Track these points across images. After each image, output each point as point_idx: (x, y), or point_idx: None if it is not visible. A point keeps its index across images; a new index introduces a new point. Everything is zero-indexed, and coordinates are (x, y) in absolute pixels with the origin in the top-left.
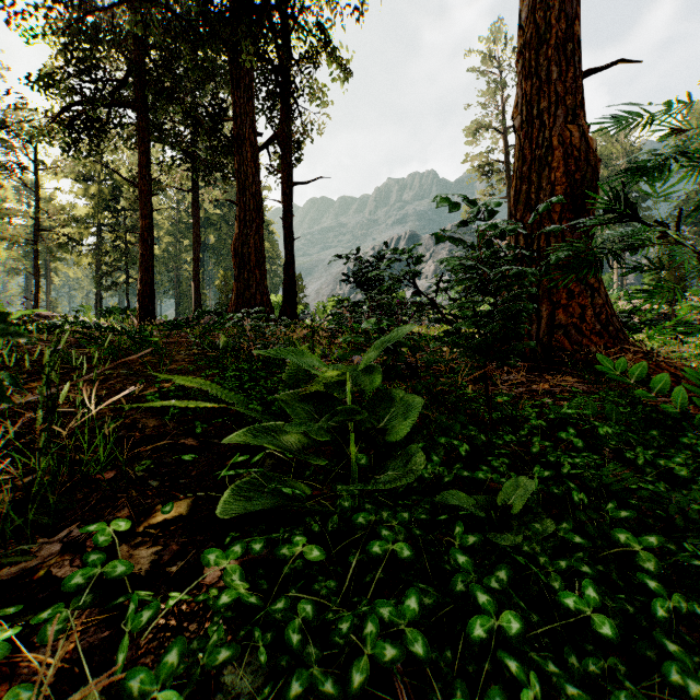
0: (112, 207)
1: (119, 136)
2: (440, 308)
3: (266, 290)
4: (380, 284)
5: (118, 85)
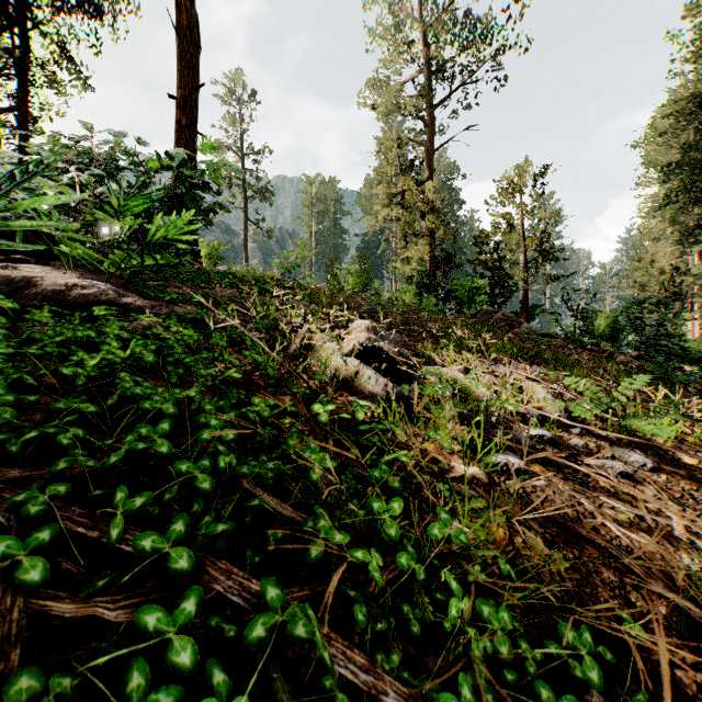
0: None
1: None
2: None
3: None
4: None
5: None
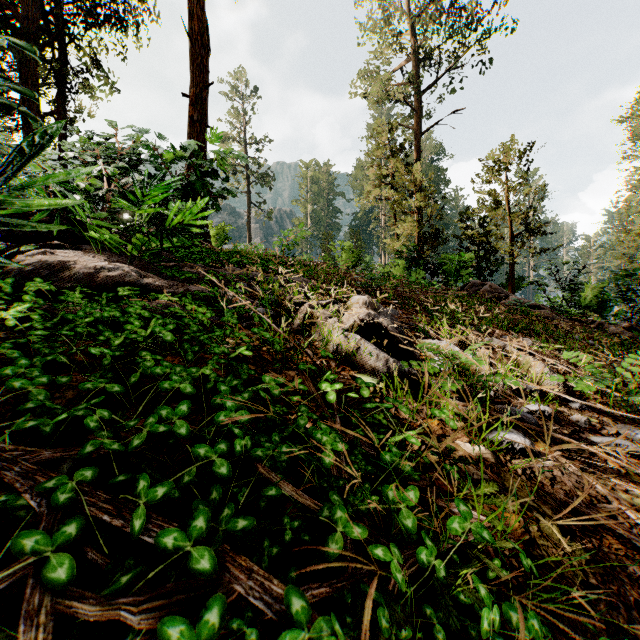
0: None
1: None
2: None
3: None
4: None
5: None
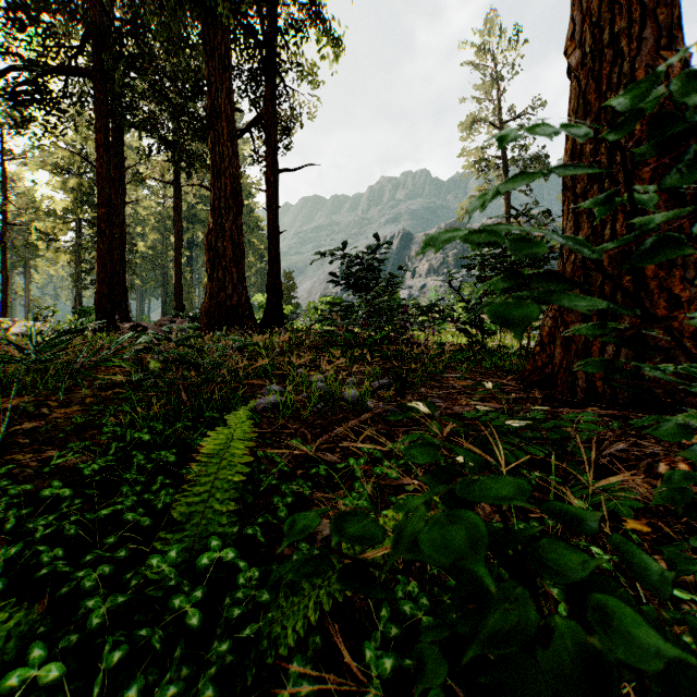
0: (91, 201)
1: (79, 113)
2: (448, 313)
3: (245, 290)
4: (377, 284)
5: (74, 53)
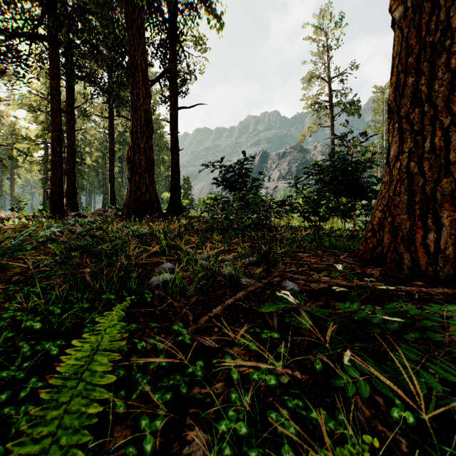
0: None
1: (40, 67)
2: (296, 206)
3: (154, 189)
4: (246, 185)
5: (36, 25)
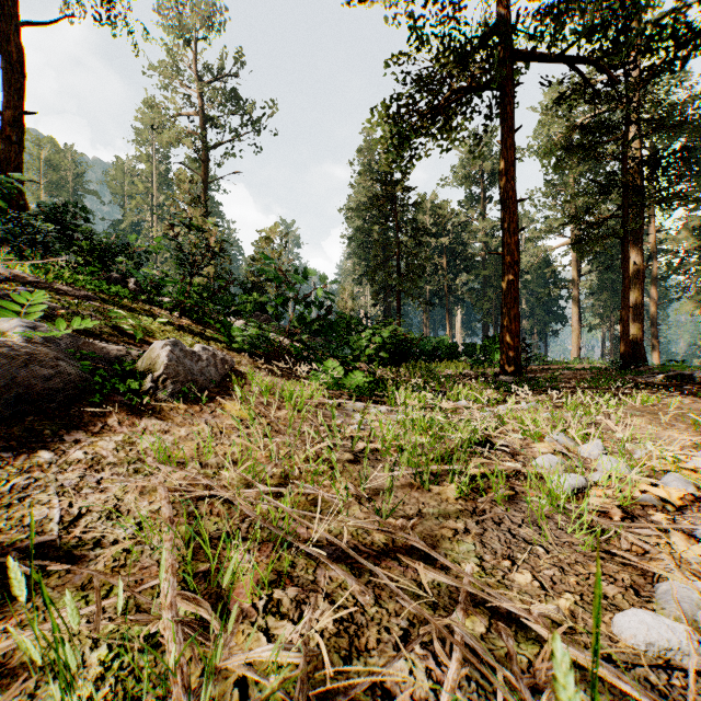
0: None
1: None
2: None
3: None
4: None
5: None
